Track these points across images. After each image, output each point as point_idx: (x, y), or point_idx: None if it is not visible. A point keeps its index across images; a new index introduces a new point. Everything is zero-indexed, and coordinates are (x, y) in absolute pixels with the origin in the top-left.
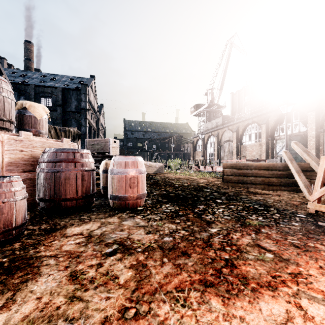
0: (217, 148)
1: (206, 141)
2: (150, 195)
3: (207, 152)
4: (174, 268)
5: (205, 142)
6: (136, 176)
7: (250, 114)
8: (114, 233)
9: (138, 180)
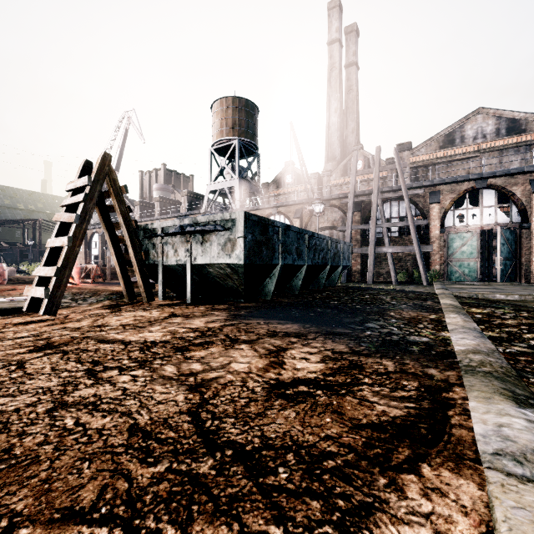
0: (102, 249)
1: (90, 240)
2: (8, 283)
3: (92, 253)
4: (22, 286)
5: (88, 240)
6: (4, 272)
7: (140, 216)
8: (0, 286)
9: (4, 273)
